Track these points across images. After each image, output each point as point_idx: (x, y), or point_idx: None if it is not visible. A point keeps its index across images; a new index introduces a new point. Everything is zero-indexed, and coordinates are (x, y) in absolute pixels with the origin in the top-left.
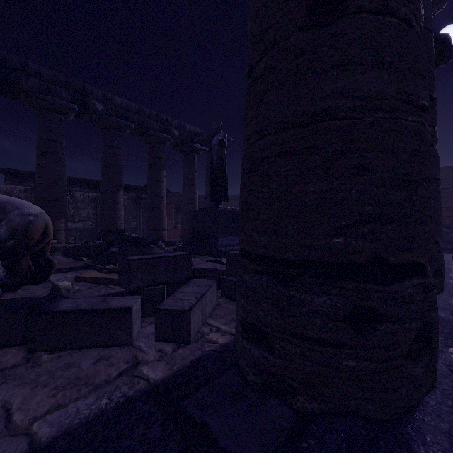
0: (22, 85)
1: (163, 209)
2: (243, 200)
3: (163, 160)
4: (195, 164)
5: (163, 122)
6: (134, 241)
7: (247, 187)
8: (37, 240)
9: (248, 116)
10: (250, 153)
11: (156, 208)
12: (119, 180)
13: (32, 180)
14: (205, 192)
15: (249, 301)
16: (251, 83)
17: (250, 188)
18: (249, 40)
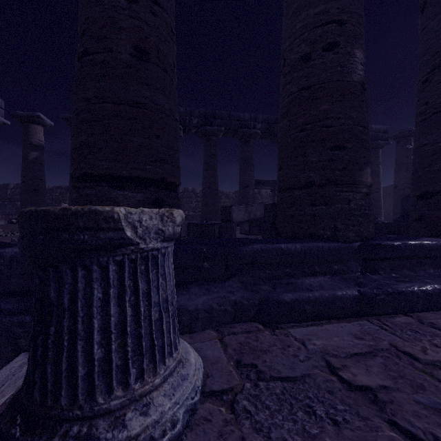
0: (275, 131)
1: None
2: None
3: None
4: (379, 158)
5: None
6: None
7: None
8: None
9: None
10: None
11: None
12: None
13: (259, 185)
14: (395, 181)
15: None
16: None
17: None
18: None
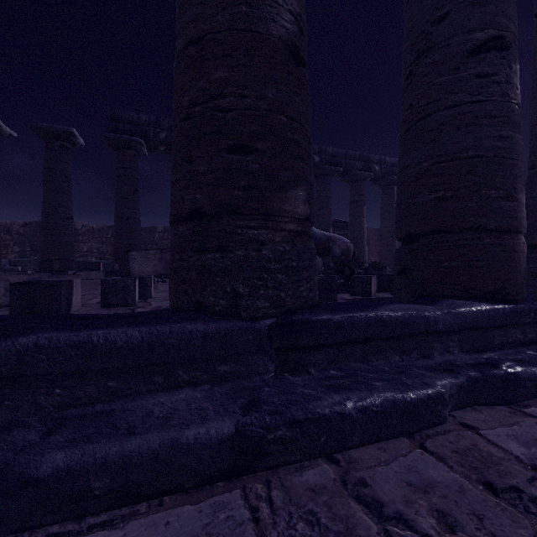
0: None
1: (364, 243)
2: (530, 224)
3: (364, 196)
4: (394, 196)
5: (365, 161)
6: (373, 265)
7: (533, 218)
8: (351, 257)
9: (533, 188)
10: (535, 204)
11: (359, 242)
12: (330, 219)
13: None
14: None
15: (536, 263)
16: (535, 174)
17: (535, 218)
18: (531, 152)
